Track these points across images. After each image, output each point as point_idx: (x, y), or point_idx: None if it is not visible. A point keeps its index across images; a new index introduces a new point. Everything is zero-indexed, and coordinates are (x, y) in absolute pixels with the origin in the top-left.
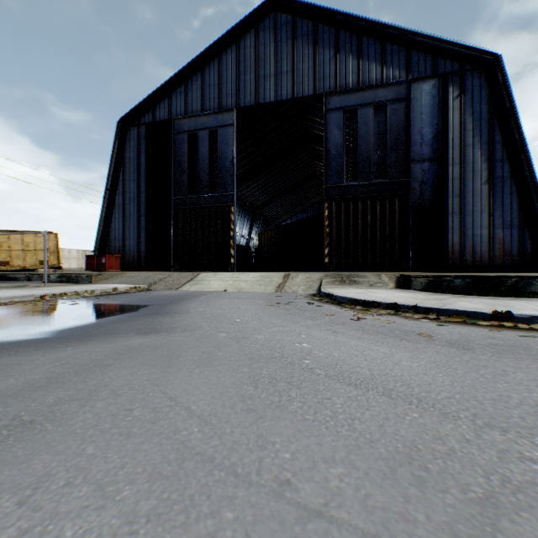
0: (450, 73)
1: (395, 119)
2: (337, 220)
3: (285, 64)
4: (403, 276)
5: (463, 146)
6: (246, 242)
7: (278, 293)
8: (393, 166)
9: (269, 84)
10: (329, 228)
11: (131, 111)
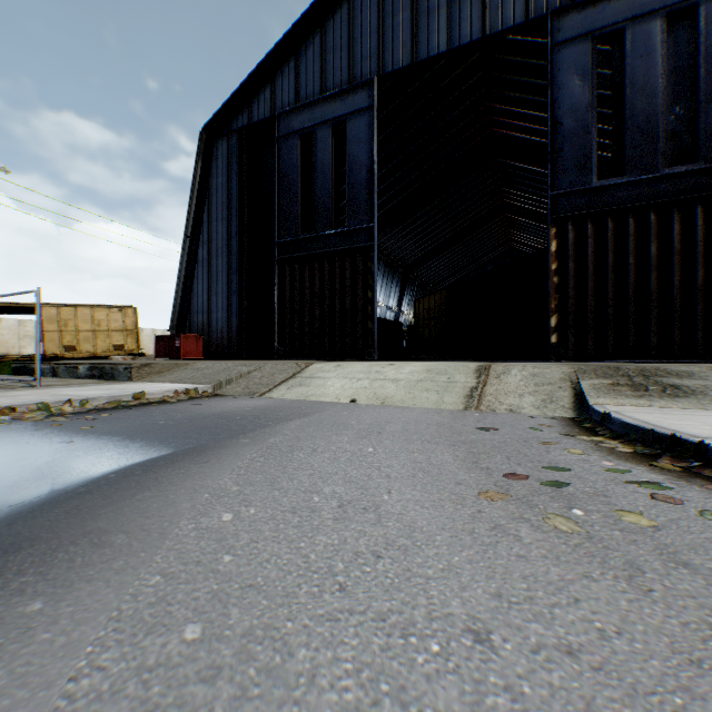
0: None
1: None
2: (577, 259)
3: None
4: None
5: None
6: (394, 317)
7: (476, 415)
8: None
9: (437, 22)
10: (560, 275)
11: (218, 113)
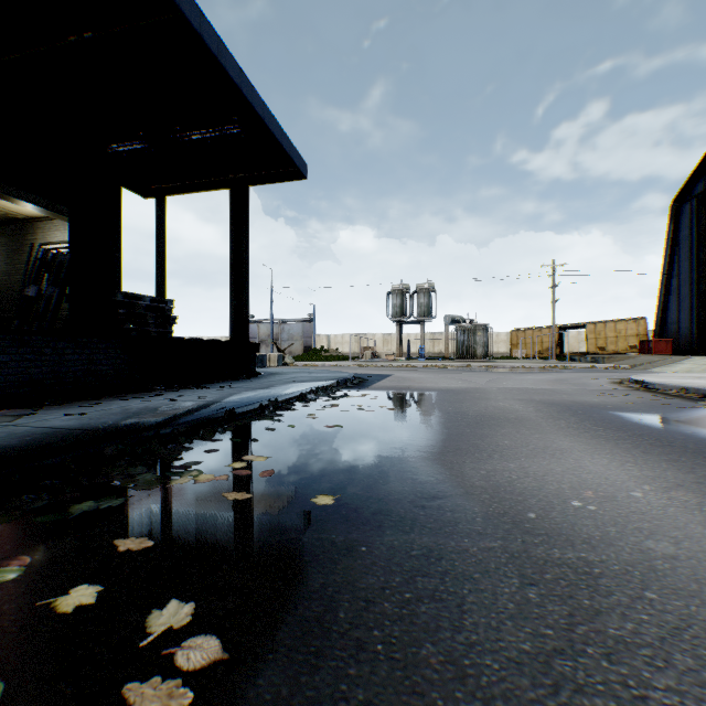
0: None
1: None
2: None
3: None
4: None
5: None
6: None
7: None
8: None
9: None
10: None
11: (680, 189)
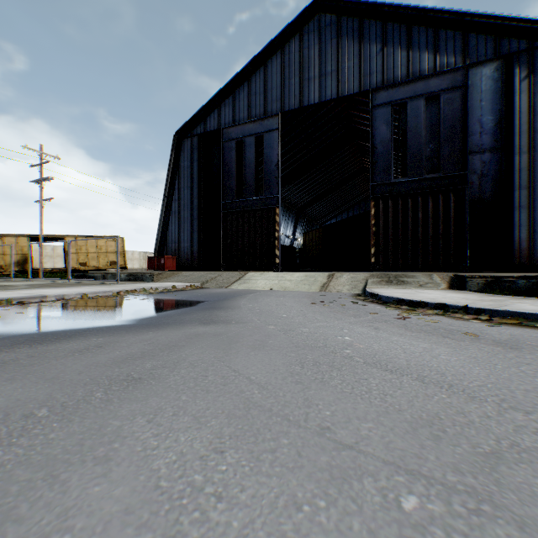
0: (516, 52)
1: (449, 109)
2: (384, 219)
3: (329, 64)
4: (457, 276)
5: (532, 132)
6: (290, 242)
7: (322, 293)
8: (447, 159)
9: (313, 86)
10: (376, 227)
11: (185, 124)
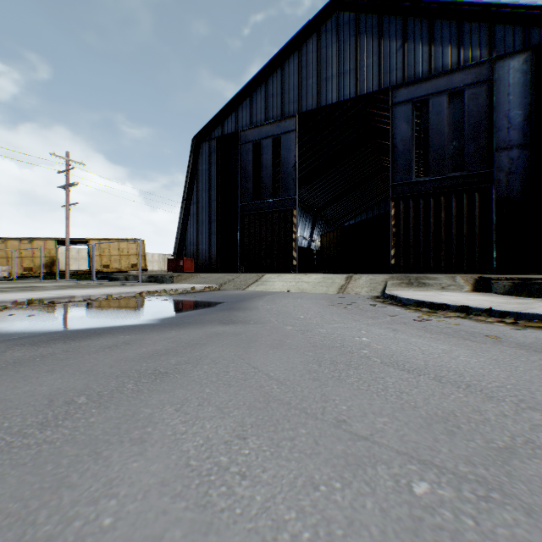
0: None
1: (474, 105)
2: (405, 219)
3: (348, 63)
4: (482, 278)
5: None
6: (308, 244)
7: (340, 295)
8: (472, 156)
9: (331, 86)
10: (396, 227)
11: (203, 128)
